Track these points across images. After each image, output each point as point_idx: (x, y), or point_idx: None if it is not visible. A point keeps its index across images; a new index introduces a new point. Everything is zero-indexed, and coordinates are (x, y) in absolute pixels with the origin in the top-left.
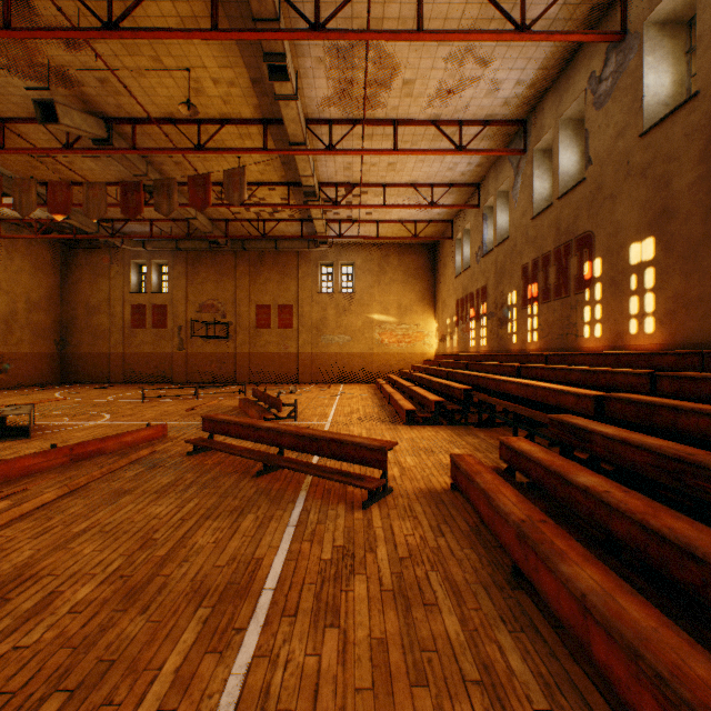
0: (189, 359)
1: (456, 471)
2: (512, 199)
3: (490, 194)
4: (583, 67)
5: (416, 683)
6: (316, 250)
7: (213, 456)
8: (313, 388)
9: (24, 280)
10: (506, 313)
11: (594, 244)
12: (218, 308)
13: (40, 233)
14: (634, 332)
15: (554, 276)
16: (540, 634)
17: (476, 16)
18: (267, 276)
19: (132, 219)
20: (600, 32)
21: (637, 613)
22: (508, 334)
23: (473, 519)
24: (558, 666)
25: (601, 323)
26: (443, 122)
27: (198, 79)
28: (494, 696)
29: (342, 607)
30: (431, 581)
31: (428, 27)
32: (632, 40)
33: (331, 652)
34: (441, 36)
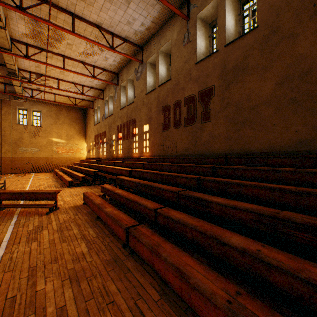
0: None
1: (85, 197)
2: (114, 100)
3: (107, 96)
4: (134, 65)
5: (63, 242)
6: (15, 100)
7: None
8: (14, 176)
9: None
10: (112, 142)
11: (136, 123)
12: None
13: None
14: (145, 151)
15: (126, 131)
16: (99, 227)
17: (97, 34)
18: None
19: None
20: (136, 58)
21: (116, 212)
22: (113, 150)
23: (89, 210)
24: (101, 230)
25: (138, 148)
26: (87, 64)
27: None
28: (84, 238)
29: (38, 237)
30: (71, 225)
31: (78, 29)
32: (144, 65)
33: (35, 245)
34: (83, 38)
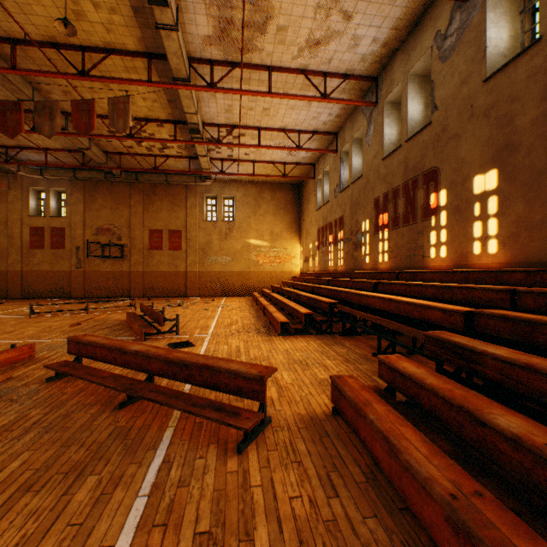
0: (86, 276)
1: (338, 396)
2: (366, 144)
3: (346, 141)
4: (430, 27)
5: None
6: (202, 184)
7: (78, 381)
8: (199, 301)
9: None
10: (360, 238)
11: (440, 178)
12: (114, 231)
13: None
14: (478, 253)
15: (403, 206)
16: None
17: None
18: (159, 205)
19: (11, 138)
20: None
21: None
22: (362, 256)
23: (365, 460)
24: None
25: (446, 245)
26: (311, 73)
27: (77, 0)
28: None
29: None
30: None
31: None
32: None
33: None
34: None
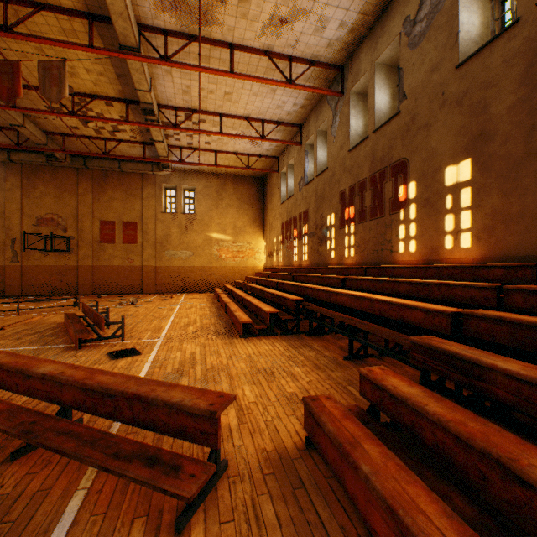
0: (25, 272)
1: (314, 426)
2: (331, 135)
3: (311, 133)
4: (398, 13)
5: None
6: (159, 174)
7: None
8: (156, 298)
9: None
10: (325, 233)
11: (409, 170)
12: (58, 222)
13: None
14: (450, 247)
15: (370, 199)
16: None
17: None
18: (111, 194)
19: None
20: None
21: None
22: (327, 251)
23: (356, 527)
24: None
25: (416, 240)
26: (276, 55)
27: None
28: None
29: None
30: None
31: None
32: None
33: None
34: None
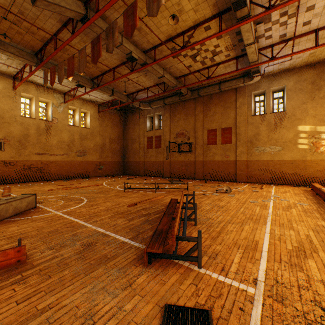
0: (171, 164)
1: None
2: None
3: None
4: None
5: None
6: (249, 83)
7: None
8: (246, 188)
9: (108, 130)
10: None
11: None
12: (185, 134)
13: (109, 107)
14: None
15: None
16: None
17: None
18: (213, 110)
19: (96, 64)
20: None
21: None
22: None
23: None
24: None
25: None
26: None
27: None
28: None
29: None
30: None
31: None
32: None
33: None
34: None
